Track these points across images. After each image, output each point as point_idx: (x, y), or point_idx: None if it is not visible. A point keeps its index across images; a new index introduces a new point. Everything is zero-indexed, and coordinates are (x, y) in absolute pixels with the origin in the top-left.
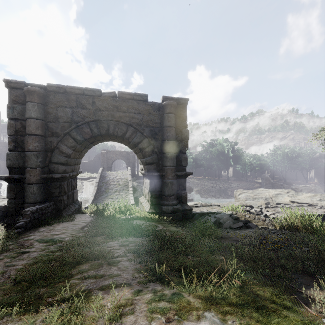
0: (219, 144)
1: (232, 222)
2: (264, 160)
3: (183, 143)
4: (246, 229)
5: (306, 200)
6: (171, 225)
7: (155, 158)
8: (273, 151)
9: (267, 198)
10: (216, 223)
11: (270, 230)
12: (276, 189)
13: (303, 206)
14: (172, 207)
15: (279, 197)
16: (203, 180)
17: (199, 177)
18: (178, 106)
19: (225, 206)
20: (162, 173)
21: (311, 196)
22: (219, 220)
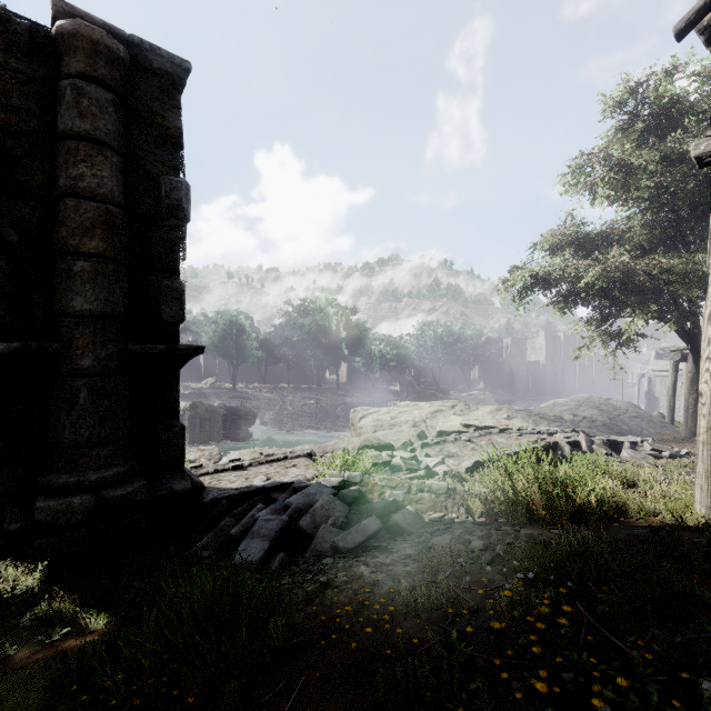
0: (320, 312)
1: (345, 519)
2: (405, 347)
3: (166, 231)
4: (389, 542)
5: (489, 421)
6: (54, 601)
7: (7, 273)
8: (420, 330)
9: (417, 422)
10: (285, 534)
11: (476, 544)
12: (433, 402)
13: (493, 434)
14: (97, 498)
15: (439, 419)
16: (284, 391)
17: (275, 385)
18: (141, 77)
19: (328, 454)
20: (43, 344)
21: (493, 412)
22: (299, 520)
